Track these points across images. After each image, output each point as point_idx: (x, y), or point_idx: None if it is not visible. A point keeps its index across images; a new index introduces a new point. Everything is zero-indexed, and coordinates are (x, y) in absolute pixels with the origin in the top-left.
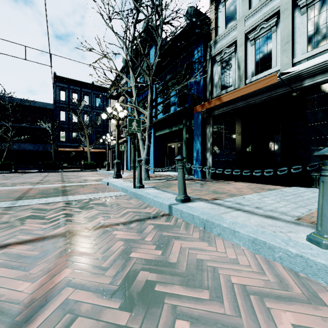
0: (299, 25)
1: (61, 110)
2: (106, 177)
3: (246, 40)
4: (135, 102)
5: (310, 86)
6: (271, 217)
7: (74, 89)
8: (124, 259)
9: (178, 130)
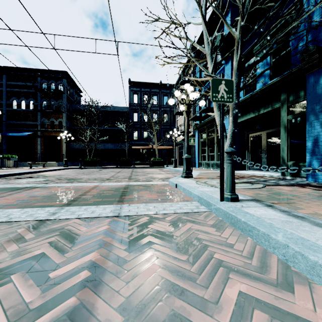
0: None
1: (134, 112)
2: (174, 175)
3: None
4: (211, 74)
5: None
6: None
7: (145, 91)
8: None
9: (268, 112)
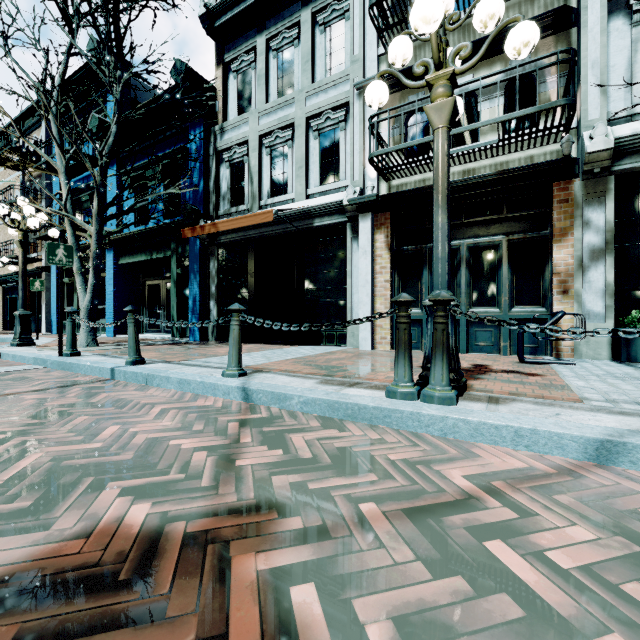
0: (313, 150)
1: None
2: None
3: (262, 144)
4: (65, 205)
5: (320, 228)
6: (222, 367)
7: None
8: (36, 407)
9: (164, 258)
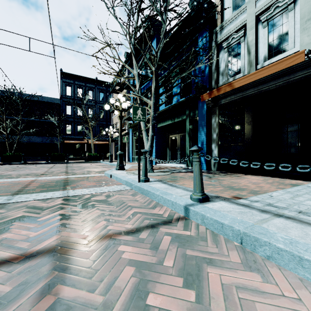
0: None
1: (67, 104)
2: (109, 169)
3: (257, 22)
4: (138, 92)
5: None
6: None
7: (79, 85)
8: (138, 310)
9: (180, 121)
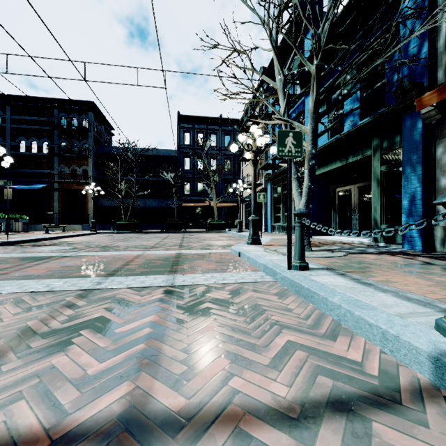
0: None
1: (185, 156)
2: (238, 242)
3: None
4: (283, 115)
5: None
6: None
7: (199, 129)
8: None
9: (359, 161)
